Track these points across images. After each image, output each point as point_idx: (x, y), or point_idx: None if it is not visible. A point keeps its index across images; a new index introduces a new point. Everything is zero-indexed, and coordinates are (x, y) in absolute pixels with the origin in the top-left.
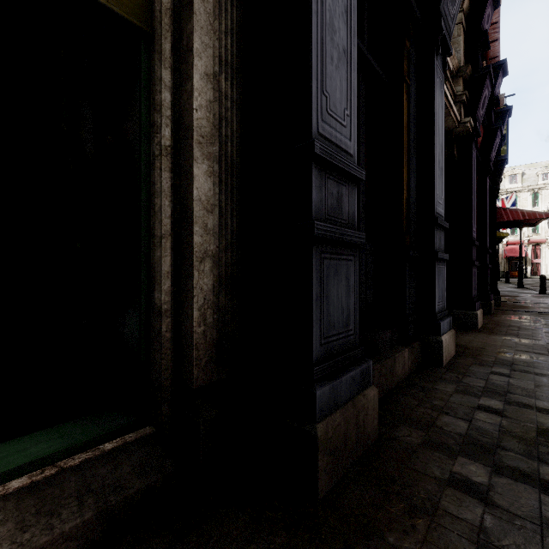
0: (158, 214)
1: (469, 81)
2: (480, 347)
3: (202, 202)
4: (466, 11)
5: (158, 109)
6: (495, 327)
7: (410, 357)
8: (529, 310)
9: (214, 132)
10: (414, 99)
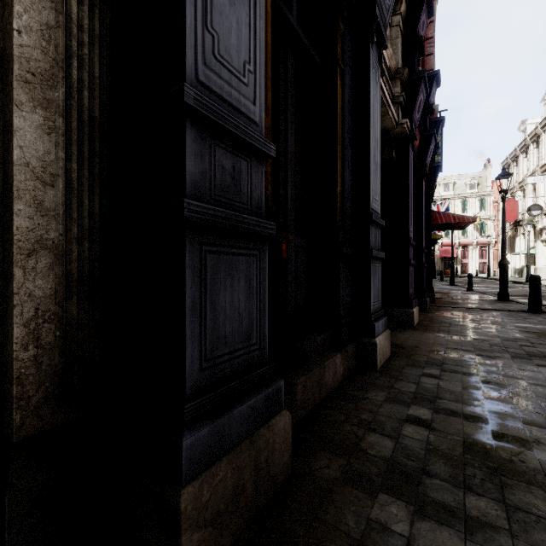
0: None
1: (406, 83)
2: (415, 346)
3: (33, 169)
4: (403, 15)
5: None
6: (429, 324)
7: (343, 362)
8: (459, 306)
9: (55, 71)
10: (349, 87)
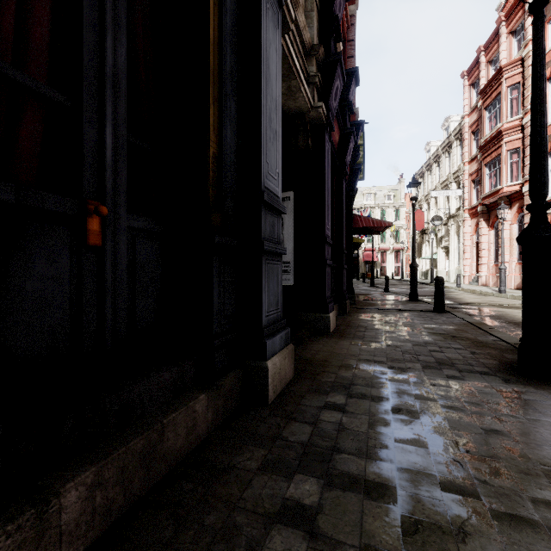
0: None
1: (323, 65)
2: (325, 360)
3: None
4: None
5: None
6: (346, 329)
7: (212, 405)
8: (376, 308)
9: None
10: (233, 16)
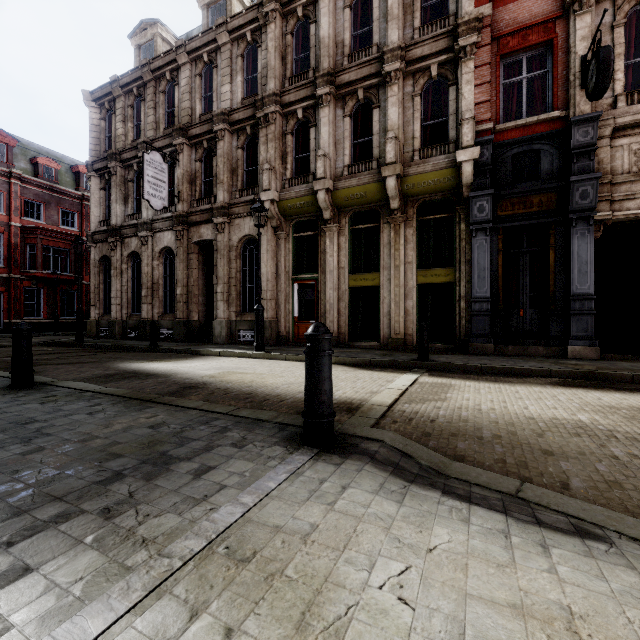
0: (456, 311)
1: None
2: (633, 361)
3: (462, 308)
4: None
5: (456, 294)
6: None
7: (545, 350)
8: None
9: (464, 295)
10: (562, 249)
